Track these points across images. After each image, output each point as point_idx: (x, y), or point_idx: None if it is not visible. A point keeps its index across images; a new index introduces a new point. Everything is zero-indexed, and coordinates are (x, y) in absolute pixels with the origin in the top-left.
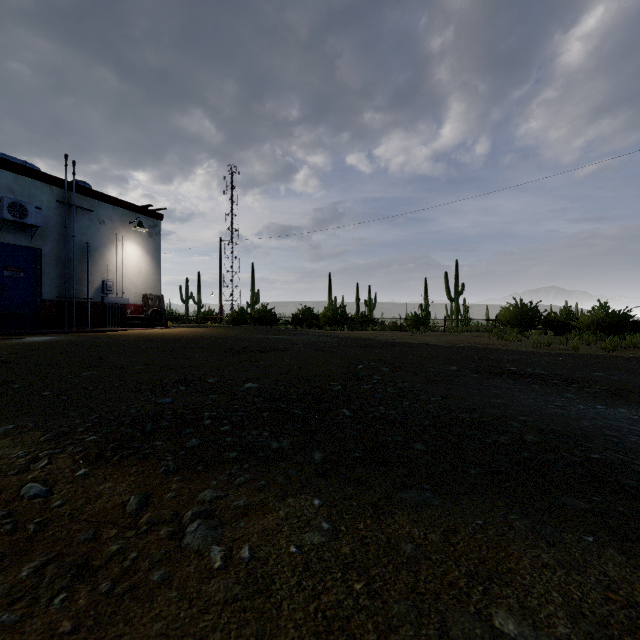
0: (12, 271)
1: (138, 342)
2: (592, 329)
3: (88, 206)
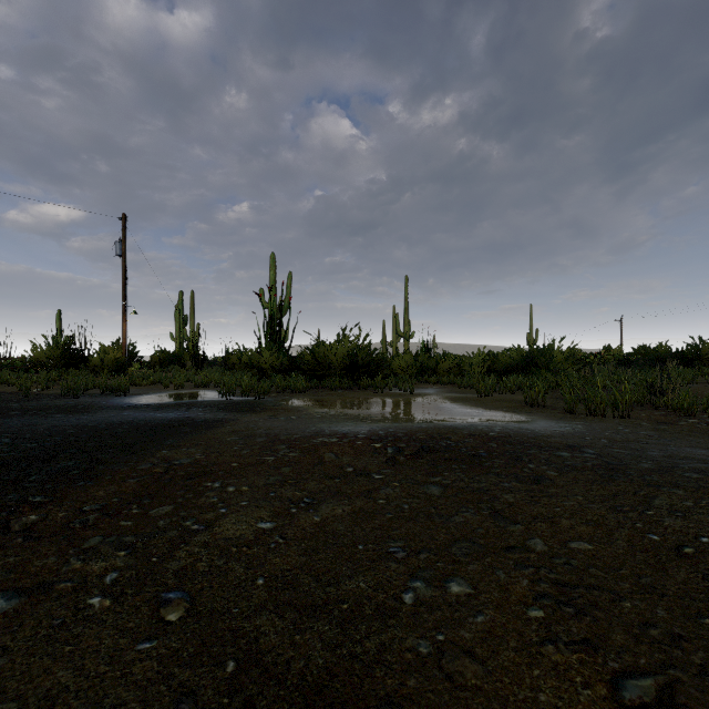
0: None
1: None
2: None
3: None
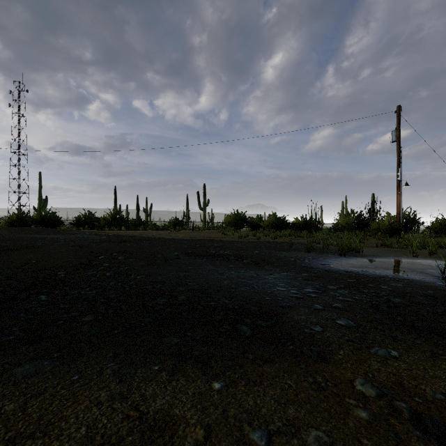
0: None
1: None
2: (269, 227)
3: None
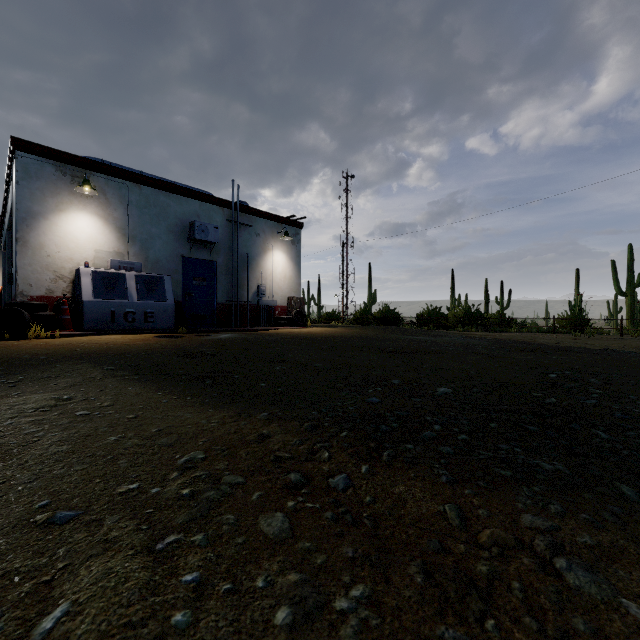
0: (198, 281)
1: (295, 340)
2: None
3: (248, 222)
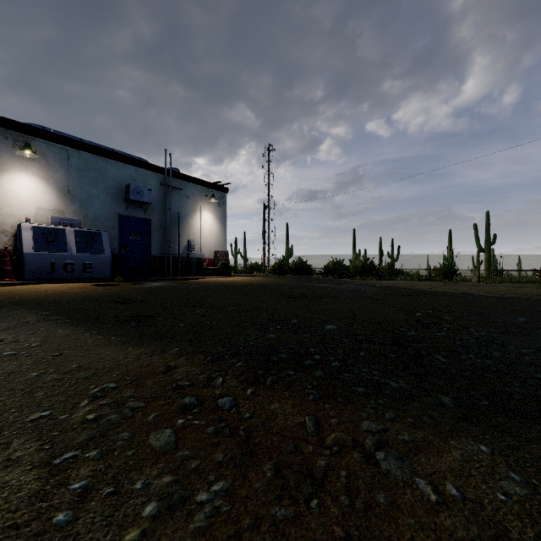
0: (134, 236)
1: (218, 288)
2: None
3: (179, 186)
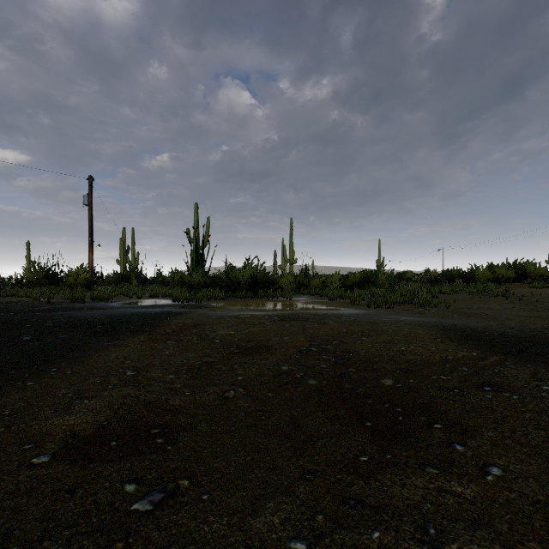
0: None
1: None
2: None
3: None
